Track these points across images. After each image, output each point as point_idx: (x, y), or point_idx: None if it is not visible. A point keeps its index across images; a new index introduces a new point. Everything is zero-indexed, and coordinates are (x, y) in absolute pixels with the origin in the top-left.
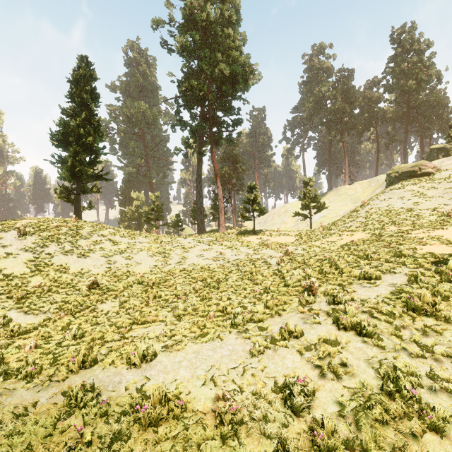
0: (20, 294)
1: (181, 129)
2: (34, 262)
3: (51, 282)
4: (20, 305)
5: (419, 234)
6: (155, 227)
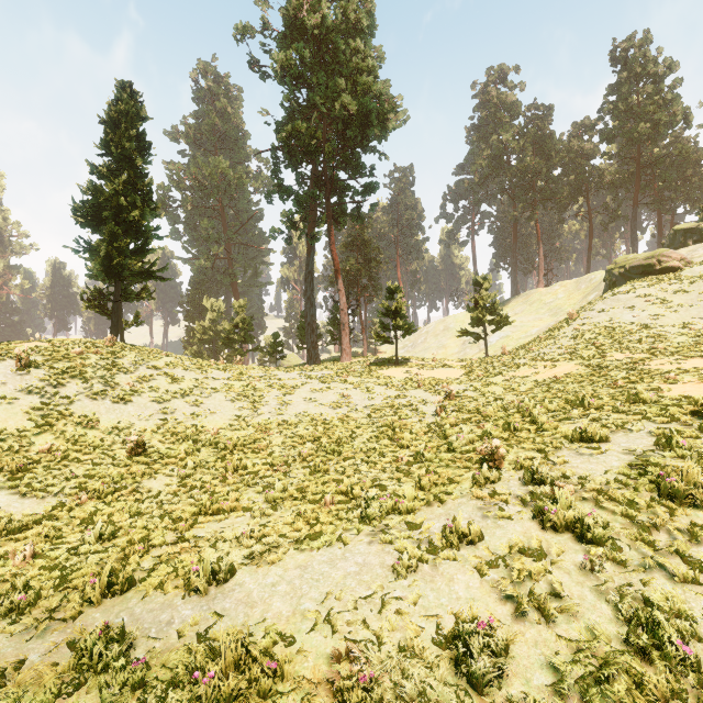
0: (16, 465)
1: (280, 199)
2: (42, 411)
3: (69, 443)
4: (14, 482)
5: (663, 365)
6: (241, 353)
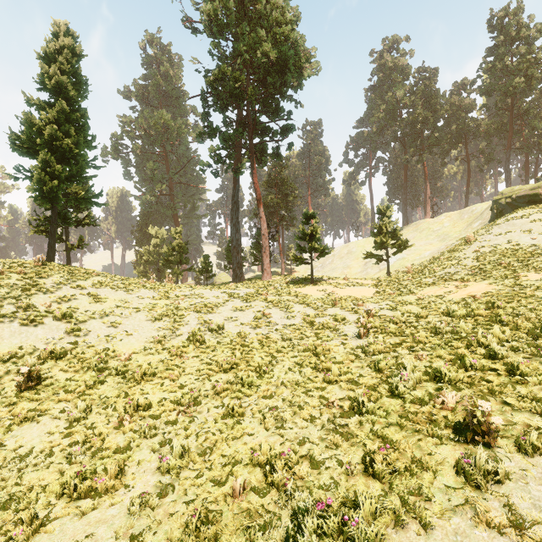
0: None
1: (209, 136)
2: None
3: None
4: None
5: None
6: (177, 272)
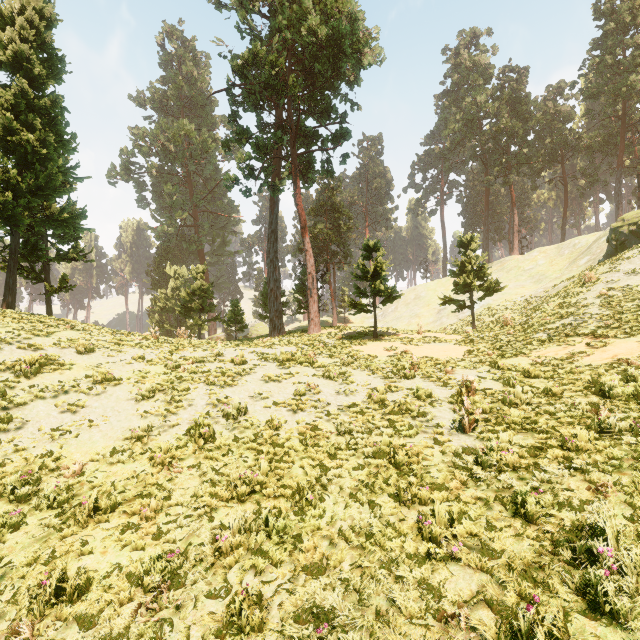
0: None
1: (237, 142)
2: None
3: None
4: None
5: None
6: (198, 323)
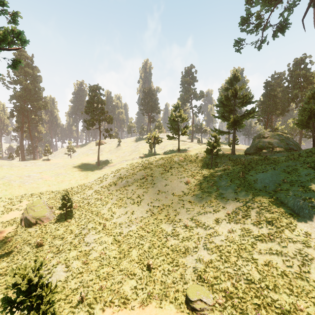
0: None
1: (16, 122)
2: None
3: None
4: None
5: (84, 159)
6: None
